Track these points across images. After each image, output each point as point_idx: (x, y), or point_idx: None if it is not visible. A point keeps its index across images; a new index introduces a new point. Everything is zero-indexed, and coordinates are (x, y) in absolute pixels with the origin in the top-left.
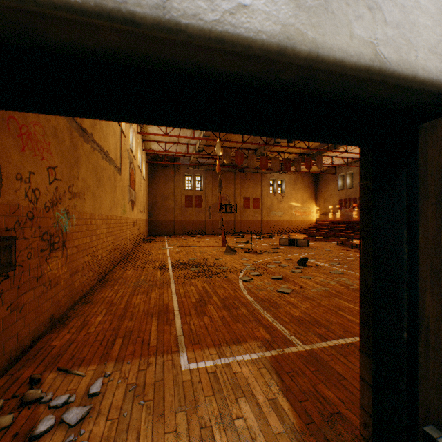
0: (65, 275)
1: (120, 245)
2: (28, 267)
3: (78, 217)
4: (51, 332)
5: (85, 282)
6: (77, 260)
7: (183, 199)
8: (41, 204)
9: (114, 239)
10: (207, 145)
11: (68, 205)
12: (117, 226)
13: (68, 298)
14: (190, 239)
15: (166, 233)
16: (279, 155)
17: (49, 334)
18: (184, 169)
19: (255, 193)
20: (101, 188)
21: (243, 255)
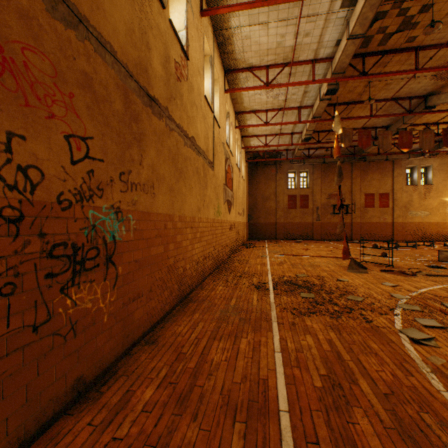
0: (111, 306)
1: (212, 252)
2: (3, 312)
3: (140, 218)
4: (70, 412)
5: (155, 307)
6: (139, 279)
7: (285, 200)
8: (45, 195)
9: (203, 246)
10: (316, 131)
11: (118, 200)
12: (208, 230)
13: (119, 338)
14: (294, 246)
15: (266, 237)
16: (427, 128)
17: (64, 418)
18: (287, 165)
19: (383, 187)
20: (184, 183)
21: (380, 275)
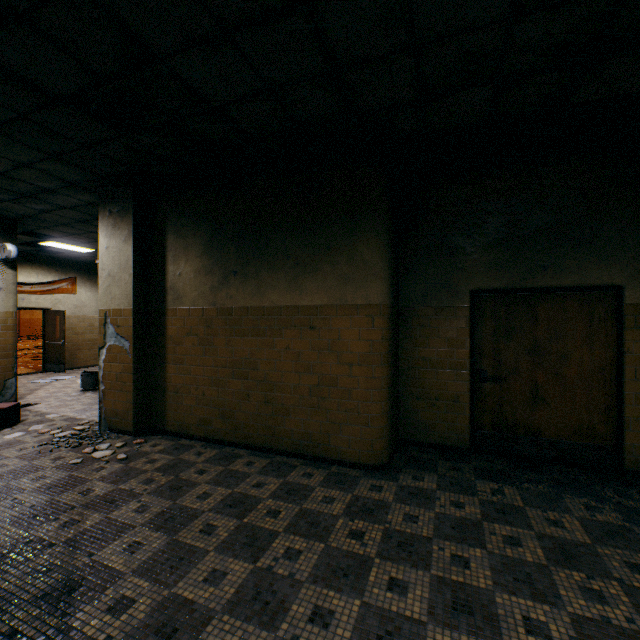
0: None
1: None
2: None
3: None
4: None
5: None
6: None
7: None
8: None
9: None
10: None
11: None
12: None
13: None
14: None
15: None
16: None
17: None
18: None
19: None
20: None
21: None
